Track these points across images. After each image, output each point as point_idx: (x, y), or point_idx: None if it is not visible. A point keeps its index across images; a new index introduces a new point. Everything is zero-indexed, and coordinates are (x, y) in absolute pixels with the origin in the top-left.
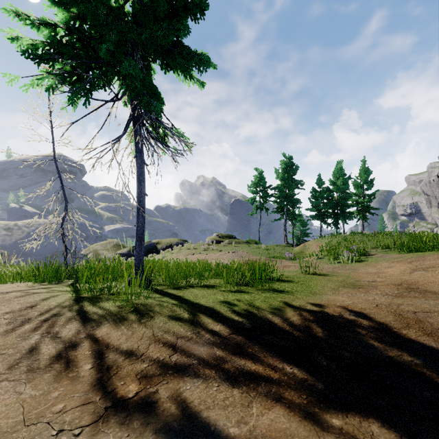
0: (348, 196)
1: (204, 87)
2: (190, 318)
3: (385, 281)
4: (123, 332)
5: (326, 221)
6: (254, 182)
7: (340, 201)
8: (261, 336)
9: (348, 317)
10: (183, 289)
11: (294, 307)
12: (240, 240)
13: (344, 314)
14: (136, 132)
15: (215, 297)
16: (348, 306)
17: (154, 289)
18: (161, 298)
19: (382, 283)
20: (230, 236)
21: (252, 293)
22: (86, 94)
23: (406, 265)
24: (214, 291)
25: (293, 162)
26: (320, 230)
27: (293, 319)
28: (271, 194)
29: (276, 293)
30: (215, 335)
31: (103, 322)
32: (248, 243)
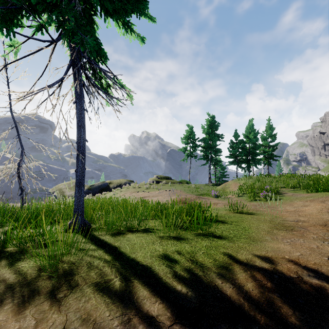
0: (257, 146)
1: (144, 42)
2: (121, 289)
3: (308, 221)
4: (22, 323)
5: (241, 165)
6: (185, 135)
7: (252, 150)
8: (216, 327)
9: (310, 282)
10: (121, 235)
11: (242, 264)
12: (175, 180)
13: (303, 275)
14: (75, 78)
15: (153, 248)
16: (299, 260)
17: (92, 235)
18: (94, 251)
19: (308, 223)
20: (167, 178)
21: (191, 241)
22: (6, 21)
23: (320, 204)
24: (153, 239)
25: (215, 120)
26: (236, 173)
27: (248, 287)
28: (198, 145)
29: (216, 240)
30: (151, 326)
31: (5, 299)
32: (181, 182)
